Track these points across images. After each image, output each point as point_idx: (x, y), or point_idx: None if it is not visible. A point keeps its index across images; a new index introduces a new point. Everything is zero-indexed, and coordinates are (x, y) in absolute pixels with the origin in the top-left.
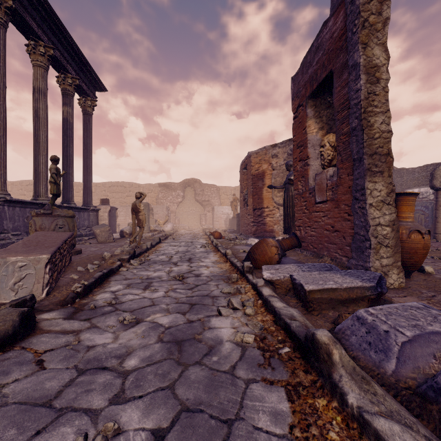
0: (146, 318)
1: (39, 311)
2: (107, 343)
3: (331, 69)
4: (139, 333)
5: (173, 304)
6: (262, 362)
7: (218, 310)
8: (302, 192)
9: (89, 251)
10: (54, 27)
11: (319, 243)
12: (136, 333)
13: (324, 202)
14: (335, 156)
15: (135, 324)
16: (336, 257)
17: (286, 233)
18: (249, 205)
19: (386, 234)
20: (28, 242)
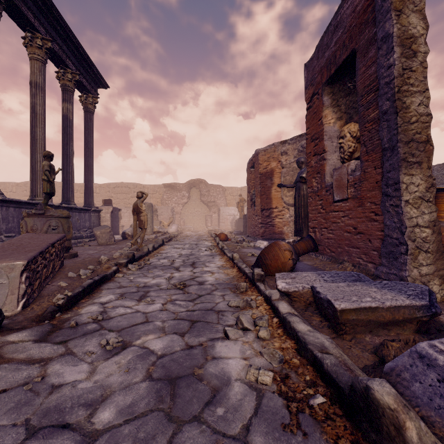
0: (135, 340)
1: (8, 329)
2: (78, 380)
3: (354, 48)
4: (123, 364)
5: (171, 321)
6: (287, 420)
7: (224, 331)
8: (317, 190)
9: (86, 254)
10: (52, 18)
11: (338, 247)
12: (119, 365)
13: (345, 201)
14: (357, 148)
15: (120, 349)
16: (359, 263)
17: (297, 235)
18: (257, 206)
19: (426, 237)
20: (7, 246)
